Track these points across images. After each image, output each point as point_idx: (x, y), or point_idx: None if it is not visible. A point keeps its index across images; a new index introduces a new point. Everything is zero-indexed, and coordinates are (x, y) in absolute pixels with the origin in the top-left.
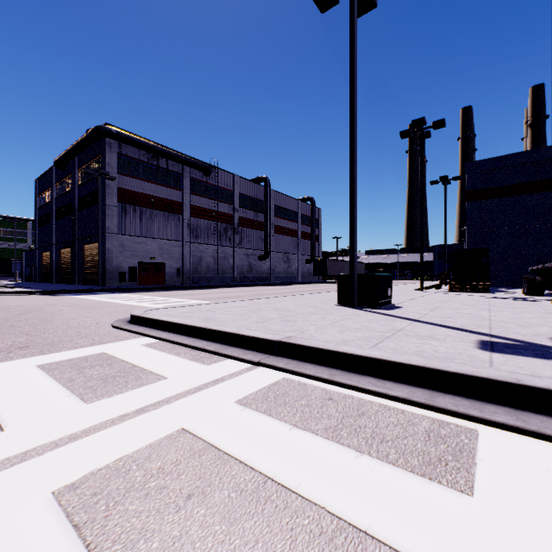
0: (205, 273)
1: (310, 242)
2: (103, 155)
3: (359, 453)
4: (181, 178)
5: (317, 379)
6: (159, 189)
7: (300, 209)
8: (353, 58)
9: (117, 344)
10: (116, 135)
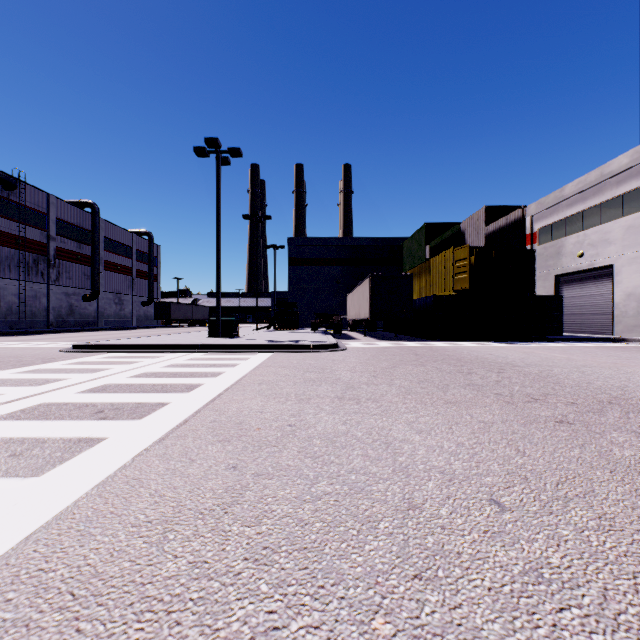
0: (6, 317)
1: (147, 282)
2: None
3: (237, 355)
4: None
5: (220, 352)
6: None
7: (136, 243)
8: (219, 198)
9: (109, 354)
10: None
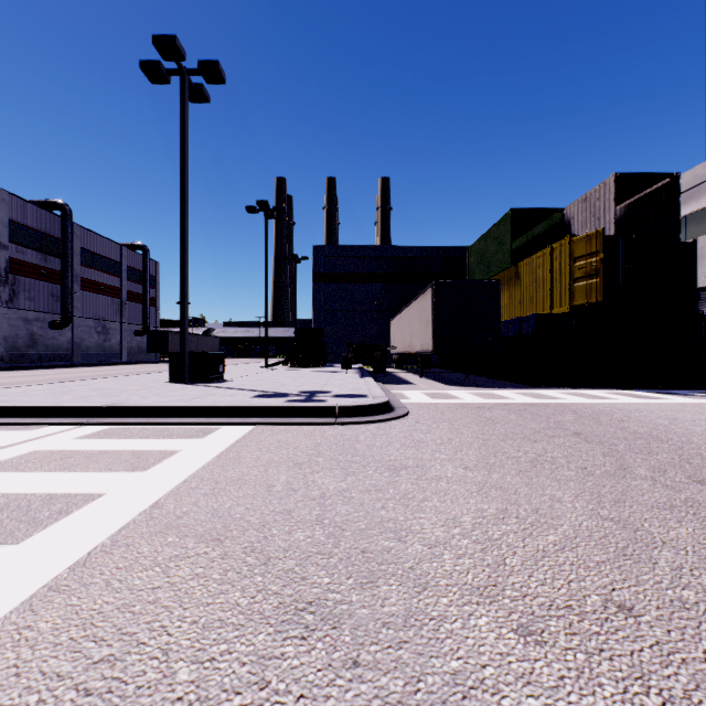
0: None
1: (142, 307)
2: None
3: (158, 439)
4: None
5: (139, 424)
6: None
7: (126, 258)
8: (184, 148)
9: None
10: None
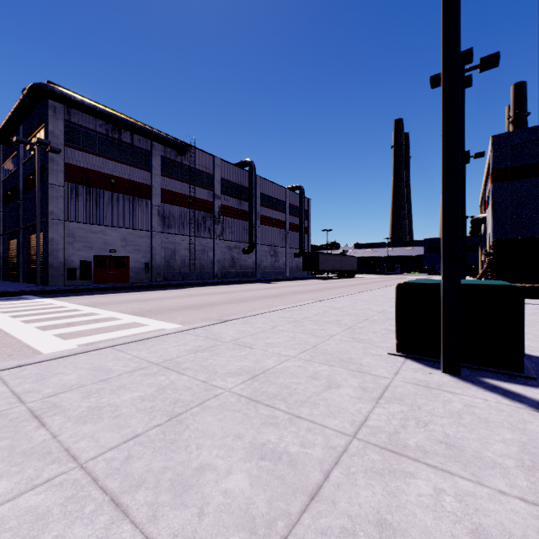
0: (180, 269)
1: (298, 235)
2: (45, 122)
3: None
4: (150, 157)
5: None
6: (121, 168)
7: (288, 198)
8: None
9: None
10: (61, 96)
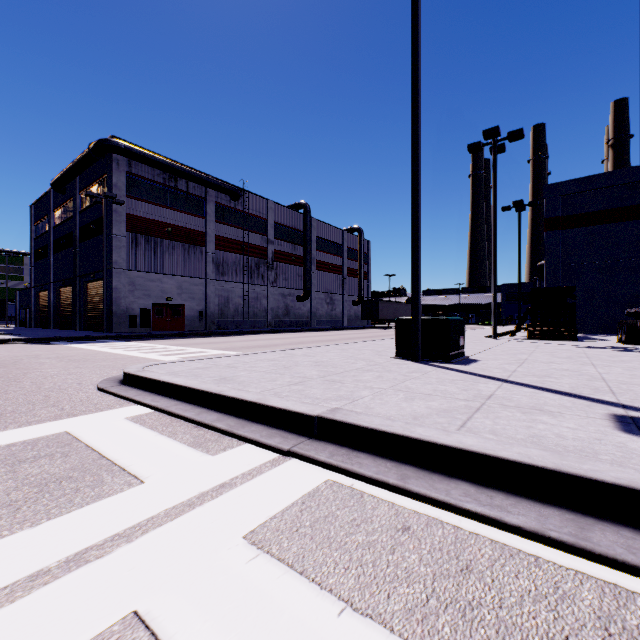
0: (233, 317)
1: (357, 280)
2: (108, 175)
3: None
4: (204, 204)
5: (380, 485)
6: (177, 216)
7: (346, 241)
8: (416, 38)
9: (92, 417)
10: (125, 151)
